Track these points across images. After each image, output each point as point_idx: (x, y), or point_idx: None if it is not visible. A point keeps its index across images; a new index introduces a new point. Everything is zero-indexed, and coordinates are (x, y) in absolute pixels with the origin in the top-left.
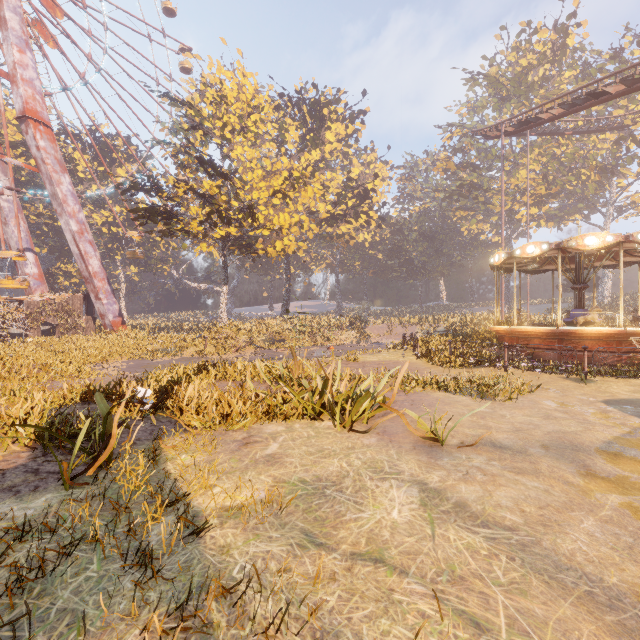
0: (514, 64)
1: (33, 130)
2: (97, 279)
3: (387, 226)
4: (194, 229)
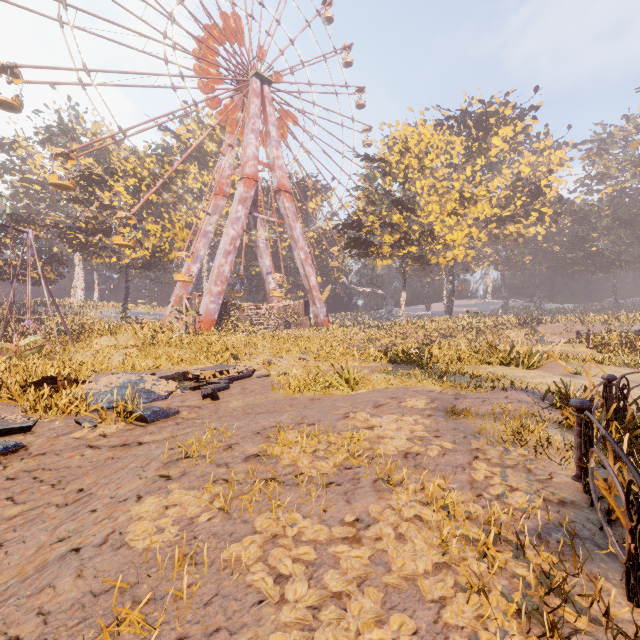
0: None
1: (283, 197)
2: (314, 291)
3: (566, 215)
4: (384, 251)
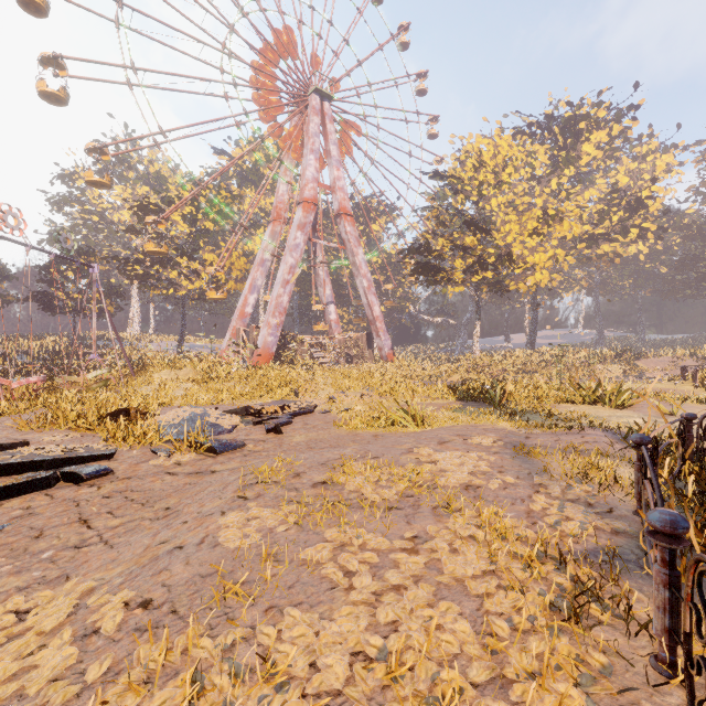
0: None
1: (344, 221)
2: (378, 321)
3: (675, 230)
4: (455, 277)
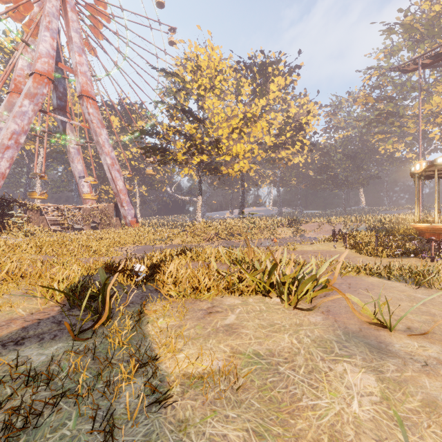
0: (428, 11)
1: (86, 103)
2: (122, 194)
3: (317, 150)
4: (179, 158)
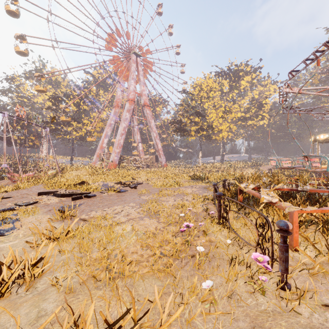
0: None
1: (146, 108)
2: (160, 151)
3: (277, 115)
4: (191, 133)
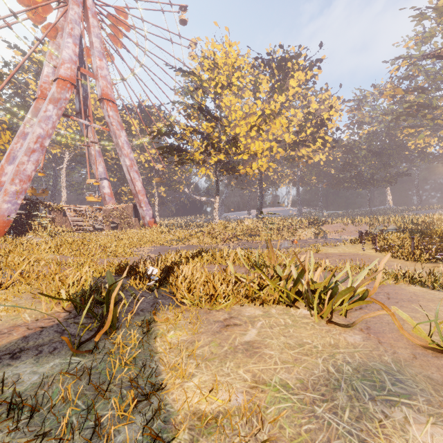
0: None
1: (106, 106)
2: (140, 194)
3: (339, 147)
4: (196, 158)
